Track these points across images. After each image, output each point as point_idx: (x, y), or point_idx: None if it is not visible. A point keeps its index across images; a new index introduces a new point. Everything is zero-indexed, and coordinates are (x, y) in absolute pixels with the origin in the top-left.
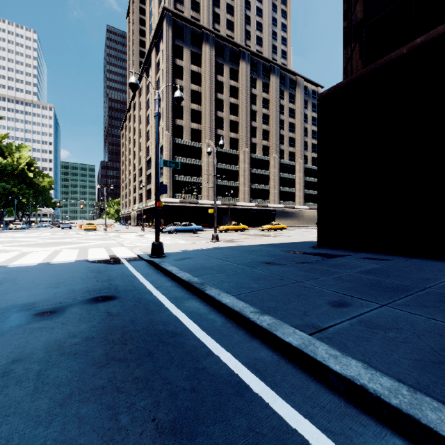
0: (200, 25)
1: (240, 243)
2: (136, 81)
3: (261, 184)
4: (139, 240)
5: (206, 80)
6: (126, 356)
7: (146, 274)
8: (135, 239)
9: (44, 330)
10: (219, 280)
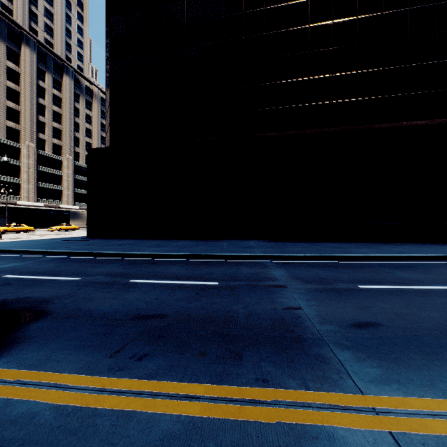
0: None
1: (26, 239)
2: None
3: (52, 184)
4: None
5: None
6: None
7: None
8: None
9: None
10: (18, 248)
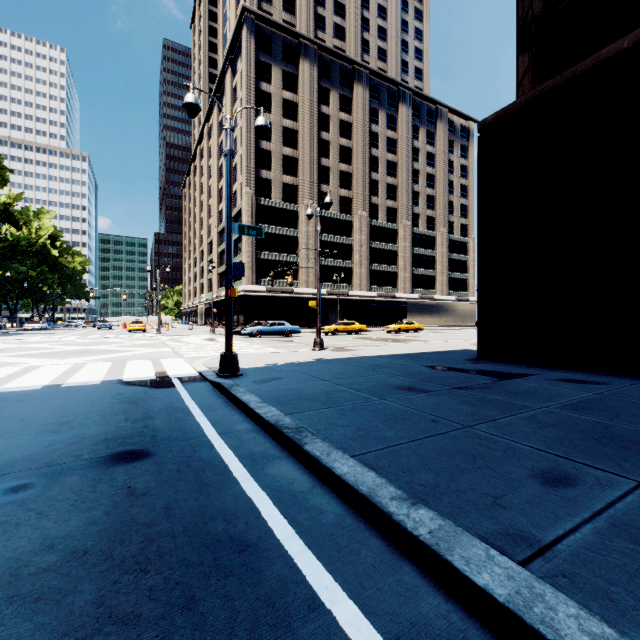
0: (296, 32)
1: (356, 352)
2: (196, 101)
3: (386, 264)
4: (205, 347)
5: (304, 112)
6: (139, 608)
7: (207, 408)
8: (199, 346)
9: (0, 531)
10: (327, 422)
